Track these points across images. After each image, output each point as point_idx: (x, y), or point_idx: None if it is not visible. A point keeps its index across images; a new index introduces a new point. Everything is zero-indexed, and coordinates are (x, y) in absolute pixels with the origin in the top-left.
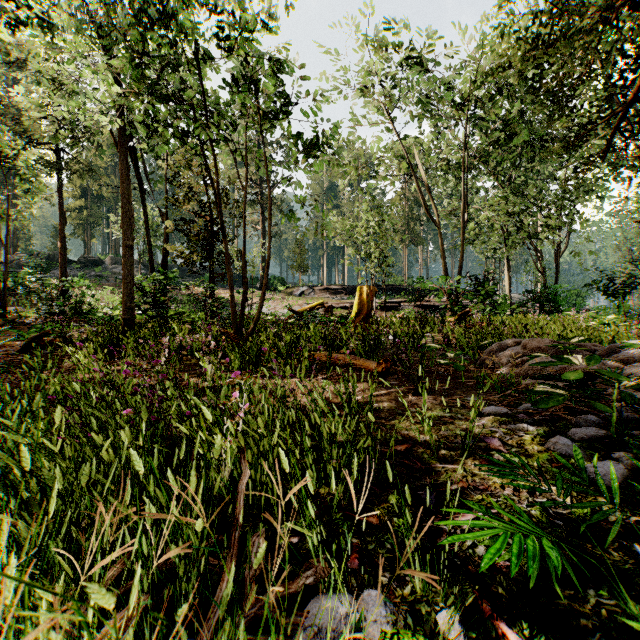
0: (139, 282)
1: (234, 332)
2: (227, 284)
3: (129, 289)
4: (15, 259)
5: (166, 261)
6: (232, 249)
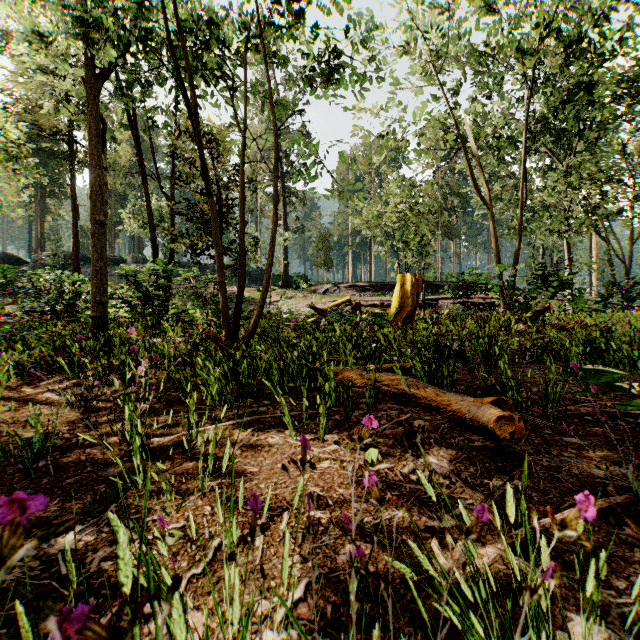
0: (129, 273)
1: (225, 336)
2: (249, 282)
3: (99, 278)
4: (39, 259)
5: (171, 252)
6: (248, 241)
